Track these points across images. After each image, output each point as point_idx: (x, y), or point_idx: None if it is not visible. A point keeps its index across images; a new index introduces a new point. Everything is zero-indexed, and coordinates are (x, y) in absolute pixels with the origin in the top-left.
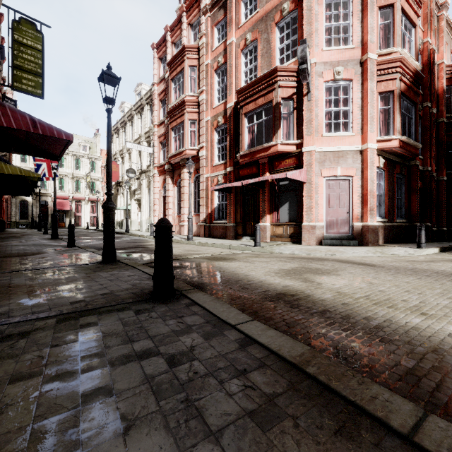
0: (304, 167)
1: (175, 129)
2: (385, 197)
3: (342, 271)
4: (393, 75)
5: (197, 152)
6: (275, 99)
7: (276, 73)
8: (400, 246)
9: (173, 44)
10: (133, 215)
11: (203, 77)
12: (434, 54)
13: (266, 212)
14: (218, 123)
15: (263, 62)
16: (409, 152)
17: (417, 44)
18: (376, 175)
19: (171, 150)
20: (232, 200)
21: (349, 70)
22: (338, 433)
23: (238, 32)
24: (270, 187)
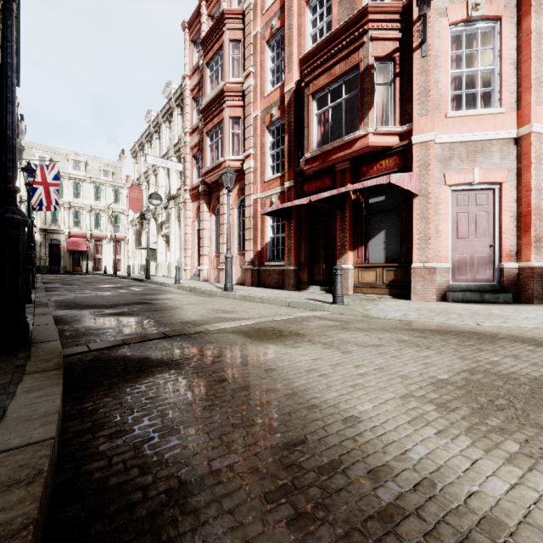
0: (415, 170)
1: (212, 134)
2: None
3: None
4: None
5: (241, 164)
6: (364, 60)
7: (366, 16)
8: None
9: (209, 18)
10: (159, 256)
11: (249, 53)
12: None
13: (347, 247)
14: (272, 117)
15: (342, 12)
16: None
17: None
18: None
19: (207, 164)
20: (293, 231)
21: (494, 2)
22: None
23: None
24: (354, 207)
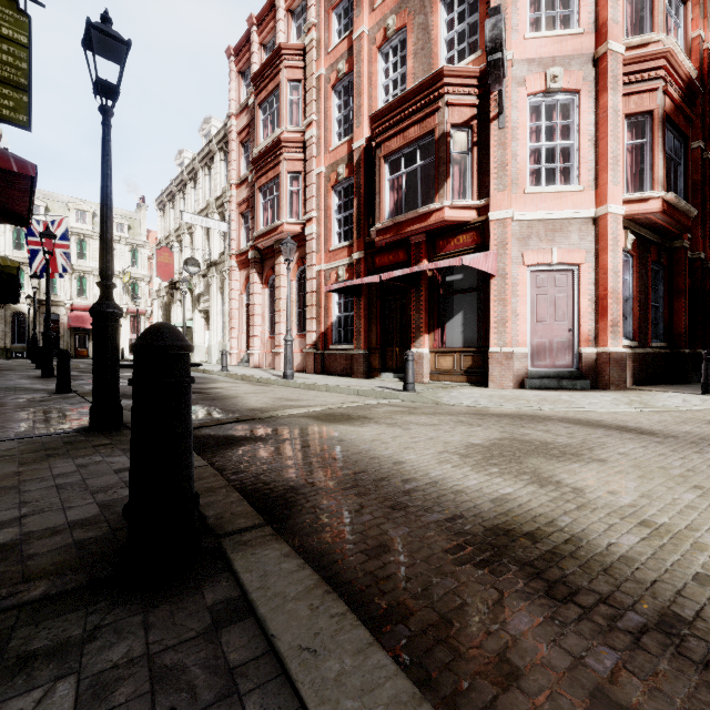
0: (493, 248)
1: (265, 190)
2: (633, 303)
3: (603, 450)
4: (651, 83)
5: (302, 229)
6: (440, 127)
7: (441, 79)
8: (668, 391)
9: (262, 47)
10: (196, 336)
11: (311, 98)
12: (709, 58)
13: (423, 329)
14: (338, 176)
15: (417, 66)
16: (678, 222)
17: (688, 33)
18: (621, 262)
19: (259, 226)
20: (363, 310)
21: (573, 74)
22: None
23: (372, 16)
24: (430, 285)
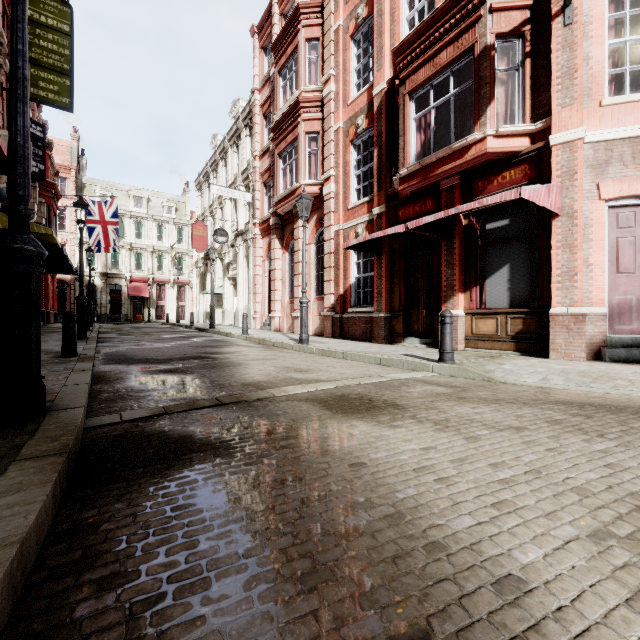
0: (555, 181)
1: (285, 156)
2: None
3: None
4: None
5: (320, 189)
6: (481, 40)
7: None
8: None
9: (282, 17)
10: (226, 301)
11: (329, 53)
12: None
13: (456, 287)
14: (357, 128)
15: None
16: None
17: None
18: None
19: (279, 191)
20: (384, 269)
21: None
22: None
23: None
24: (465, 236)
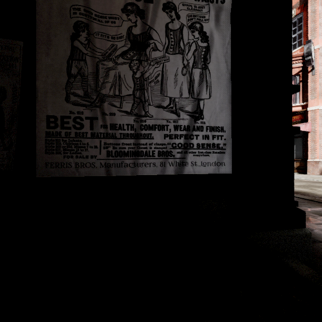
0: (309, 121)
1: None
2: None
3: None
4: None
5: None
6: None
7: None
8: None
9: None
10: None
11: None
12: None
13: None
14: None
15: None
16: None
17: None
18: None
19: None
20: None
21: None
22: (321, 205)
23: None
24: None
